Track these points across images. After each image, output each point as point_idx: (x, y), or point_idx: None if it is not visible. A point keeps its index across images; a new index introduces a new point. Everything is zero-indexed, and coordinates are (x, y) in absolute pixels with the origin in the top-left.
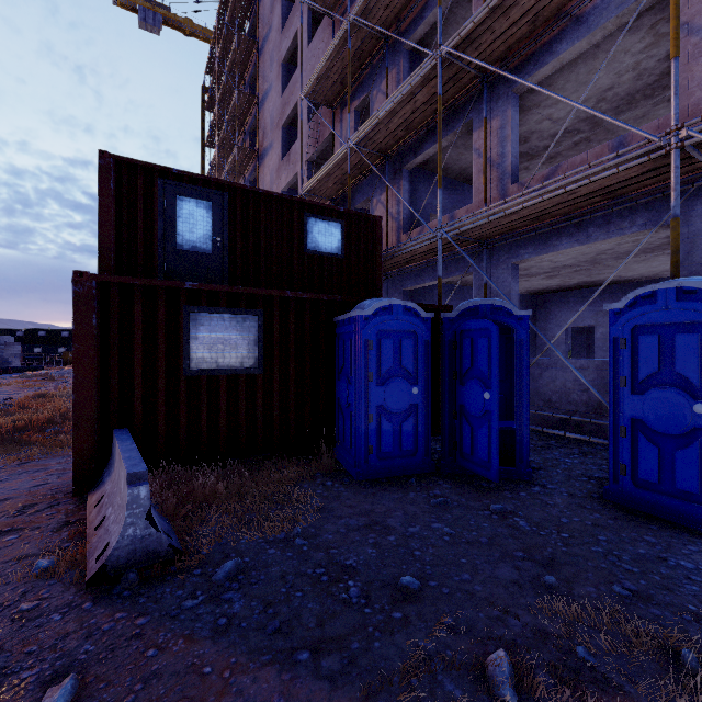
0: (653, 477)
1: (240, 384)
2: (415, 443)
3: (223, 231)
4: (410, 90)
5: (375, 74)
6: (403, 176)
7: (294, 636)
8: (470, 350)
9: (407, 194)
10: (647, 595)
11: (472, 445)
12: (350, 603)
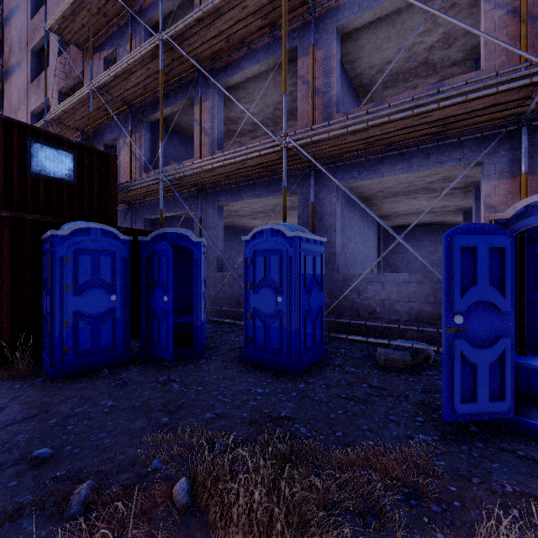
0: (262, 342)
1: None
2: (114, 340)
3: None
4: (142, 58)
5: (121, 34)
6: (144, 126)
7: None
8: (157, 265)
9: (148, 141)
10: (225, 414)
11: (159, 336)
12: None
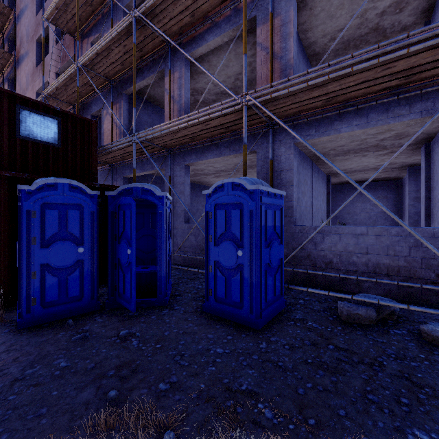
0: (223, 295)
1: None
2: (82, 290)
3: None
4: (119, 35)
5: (104, 20)
6: (123, 97)
7: None
8: (122, 219)
9: (127, 111)
10: (181, 383)
11: (124, 287)
12: None
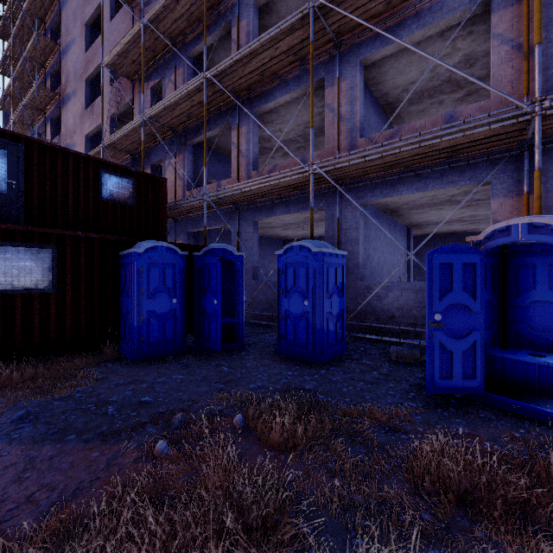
0: (292, 338)
1: (35, 301)
2: (175, 334)
3: (18, 176)
4: (188, 92)
5: (167, 66)
6: (187, 148)
7: (67, 432)
8: (208, 275)
9: (190, 162)
10: (264, 386)
11: (209, 332)
12: (107, 414)
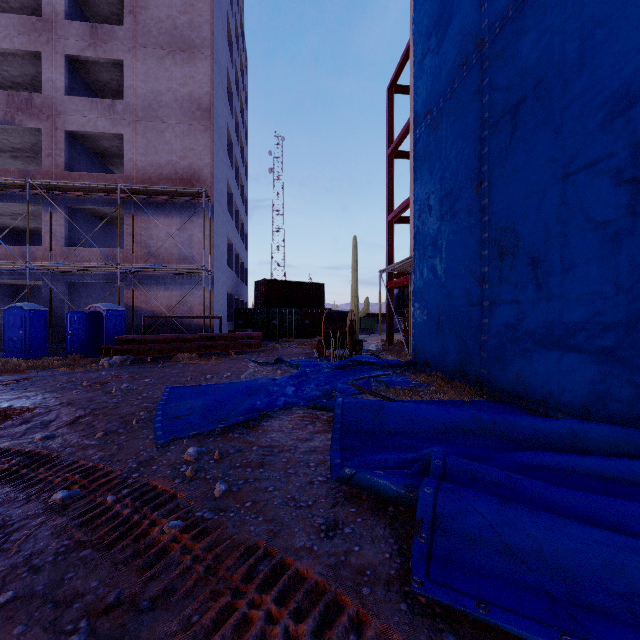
0: (13, 349)
1: None
2: None
3: None
4: None
5: None
6: None
7: None
8: None
9: None
10: None
11: None
12: None
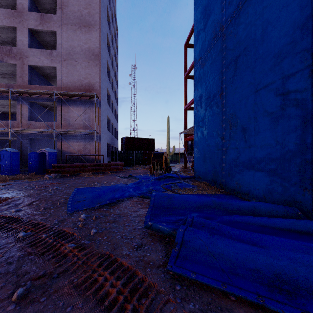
0: (2, 170)
1: None
2: None
3: None
4: None
5: None
6: None
7: None
8: None
9: None
10: None
11: None
12: None
